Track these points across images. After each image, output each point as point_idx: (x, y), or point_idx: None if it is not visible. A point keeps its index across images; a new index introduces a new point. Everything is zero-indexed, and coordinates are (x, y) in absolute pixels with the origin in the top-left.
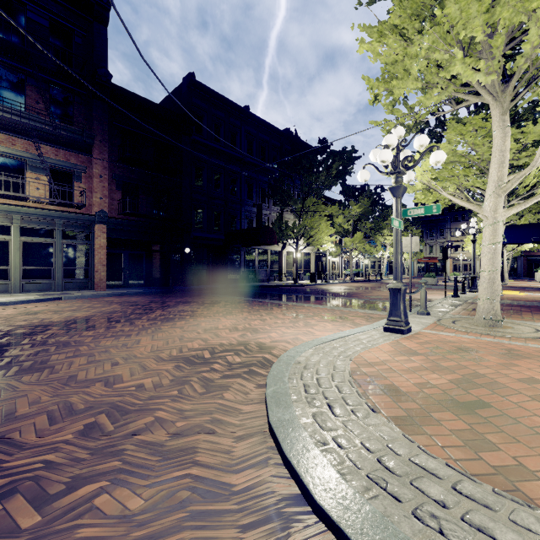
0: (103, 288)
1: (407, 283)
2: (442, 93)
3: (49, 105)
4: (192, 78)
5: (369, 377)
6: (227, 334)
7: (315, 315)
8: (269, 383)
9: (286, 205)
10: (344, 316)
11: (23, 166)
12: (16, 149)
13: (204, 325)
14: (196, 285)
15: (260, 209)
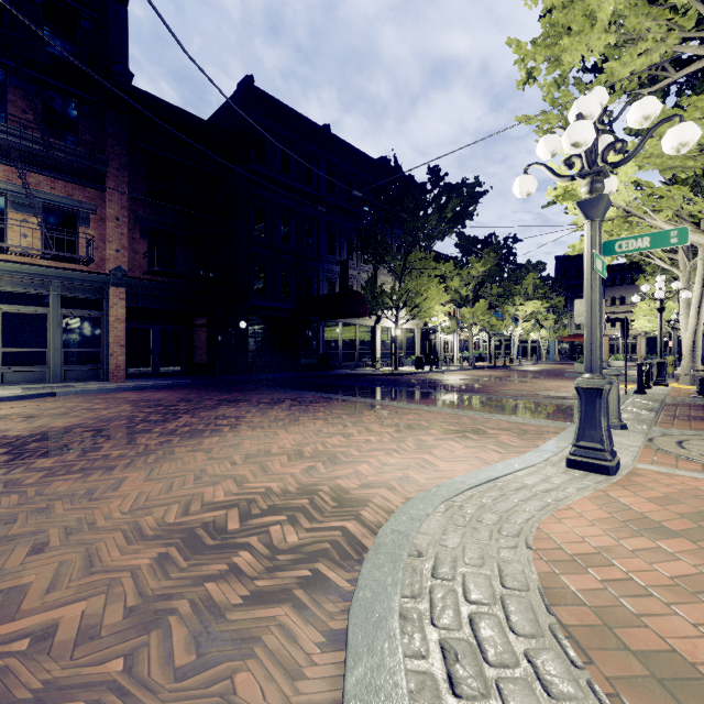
0: (121, 379)
1: (550, 371)
2: (654, 49)
3: (38, 113)
4: (250, 83)
5: (591, 611)
6: (282, 467)
7: (432, 425)
8: (354, 642)
9: (381, 262)
10: (479, 429)
11: (3, 203)
12: None
13: (248, 445)
14: (255, 374)
15: (345, 268)
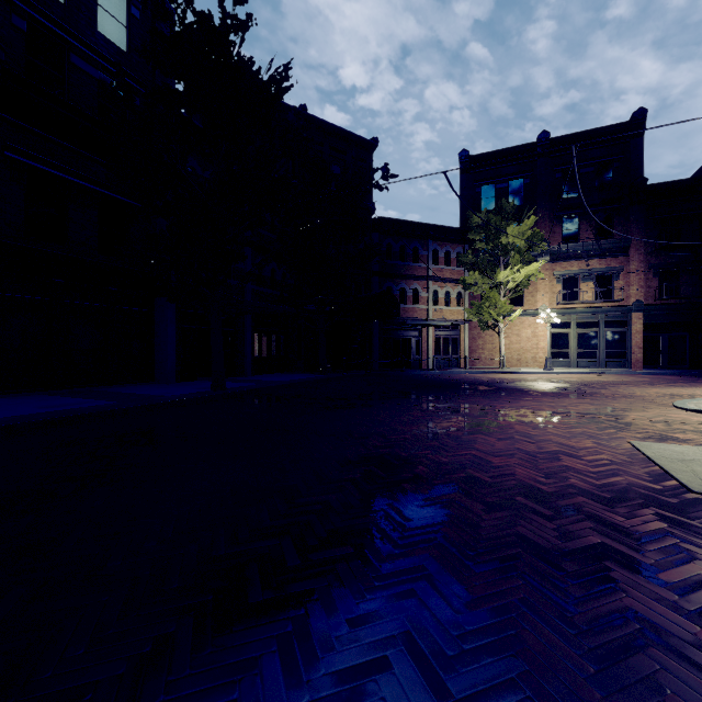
0: (639, 368)
1: None
2: None
3: (595, 232)
4: None
5: None
6: None
7: None
8: (699, 399)
9: None
10: None
11: (577, 279)
12: (573, 270)
13: None
14: None
15: None
